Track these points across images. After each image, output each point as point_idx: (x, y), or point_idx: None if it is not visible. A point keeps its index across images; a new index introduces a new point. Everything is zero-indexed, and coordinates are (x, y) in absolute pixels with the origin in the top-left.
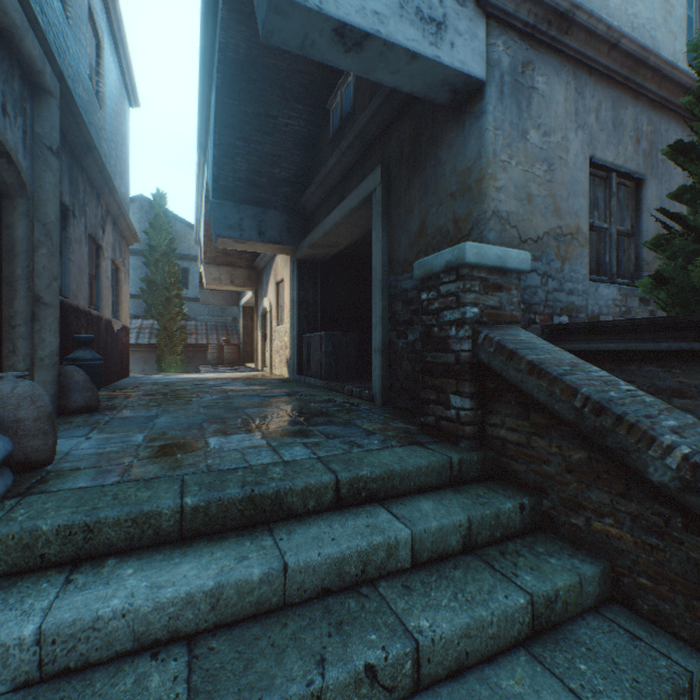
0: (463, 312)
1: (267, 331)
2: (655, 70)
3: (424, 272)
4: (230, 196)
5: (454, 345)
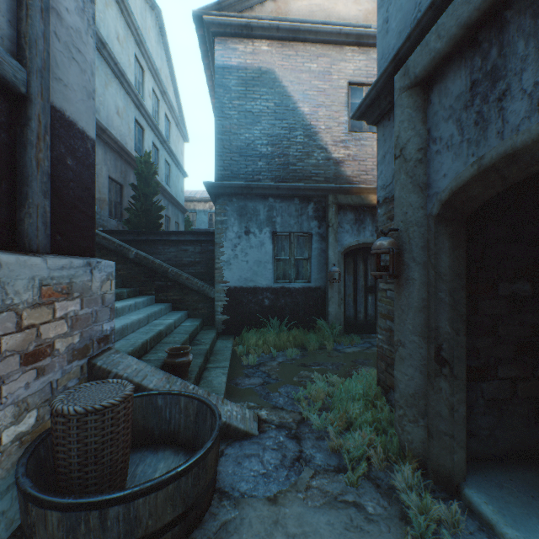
0: None
1: None
2: (127, 153)
3: None
4: None
5: None
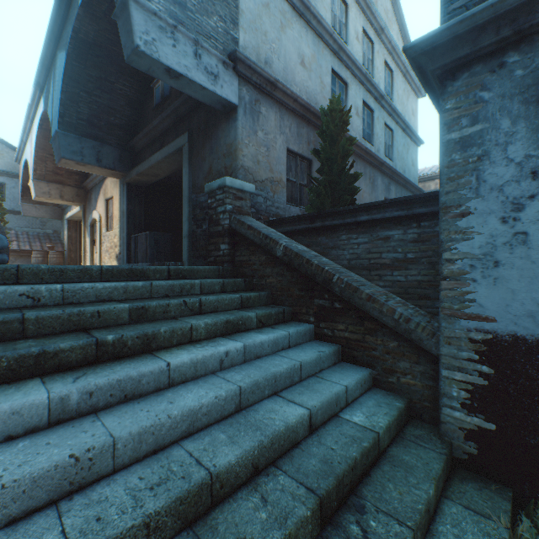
0: (225, 207)
1: (96, 237)
2: (314, 114)
3: (209, 189)
4: (73, 130)
5: (222, 222)
